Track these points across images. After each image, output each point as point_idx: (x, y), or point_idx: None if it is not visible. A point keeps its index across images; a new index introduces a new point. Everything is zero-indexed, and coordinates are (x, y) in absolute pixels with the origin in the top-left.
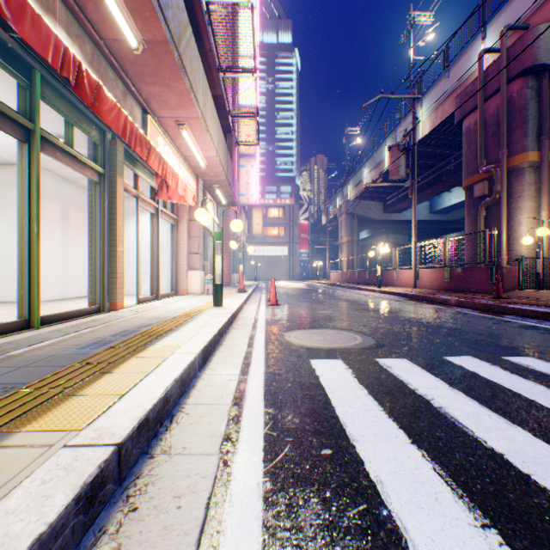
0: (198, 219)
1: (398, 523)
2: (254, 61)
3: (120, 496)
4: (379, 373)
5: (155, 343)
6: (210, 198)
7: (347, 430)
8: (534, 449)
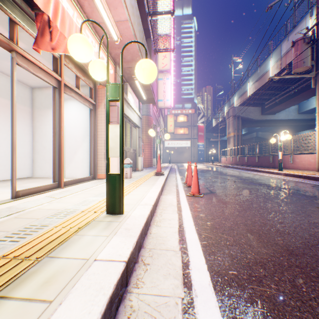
0: (73, 53)
1: None
2: None
3: None
4: None
5: None
6: (132, 91)
7: None
8: None
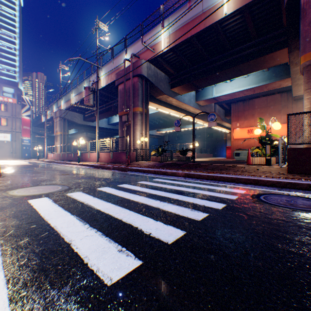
0: None
1: (59, 232)
2: None
3: None
4: (66, 198)
5: None
6: None
7: (45, 218)
8: (110, 206)
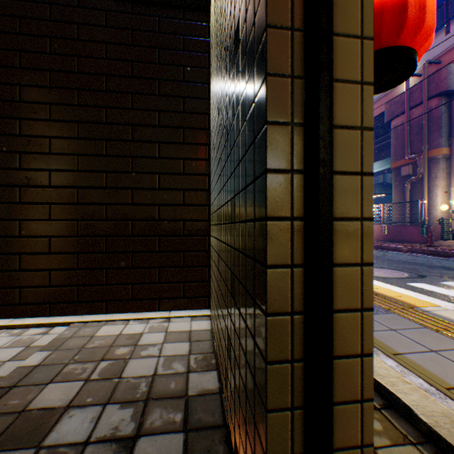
0: None
1: None
2: None
3: None
4: None
5: None
6: None
7: None
8: None
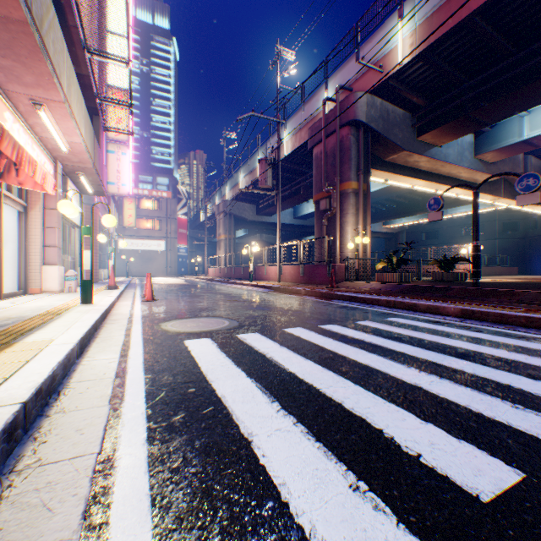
0: (63, 211)
1: (230, 410)
2: (129, 53)
3: (28, 439)
4: (237, 343)
5: (22, 339)
6: (73, 184)
7: (208, 377)
8: (312, 368)
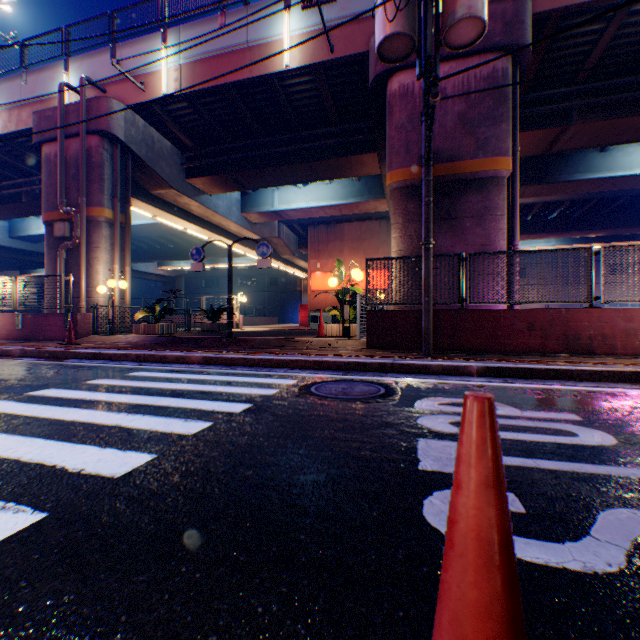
0: None
1: None
2: None
3: None
4: None
5: None
6: None
7: None
8: None
